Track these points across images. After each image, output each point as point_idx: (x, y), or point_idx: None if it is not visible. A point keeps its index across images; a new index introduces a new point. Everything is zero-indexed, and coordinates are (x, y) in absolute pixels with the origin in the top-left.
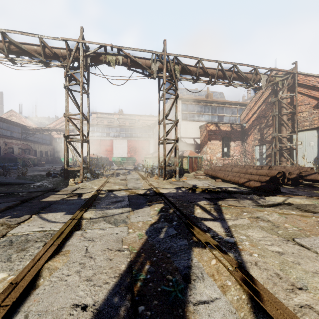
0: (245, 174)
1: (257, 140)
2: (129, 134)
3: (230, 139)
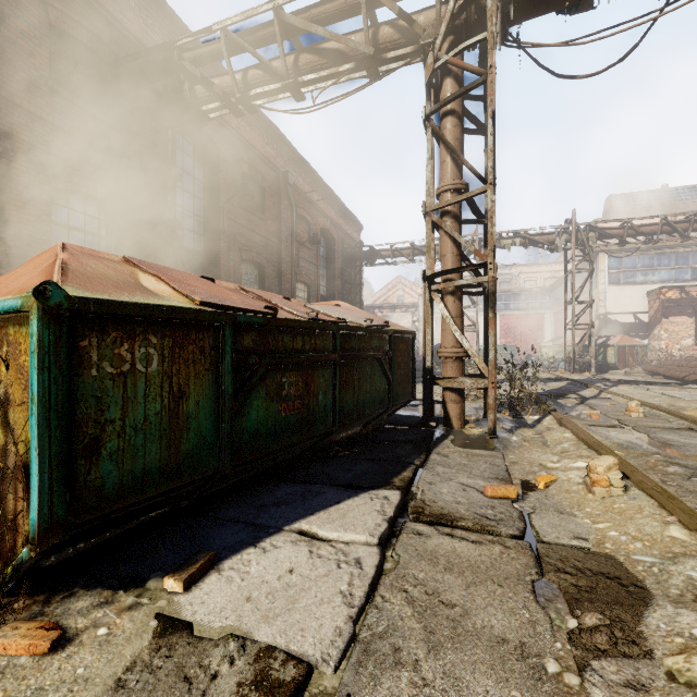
0: None
1: None
2: (503, 306)
3: None
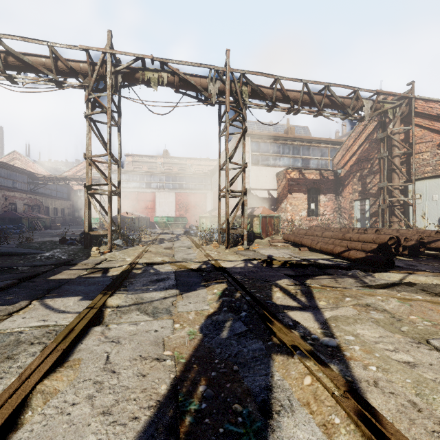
0: (342, 240)
1: (358, 192)
2: (178, 185)
3: (318, 192)
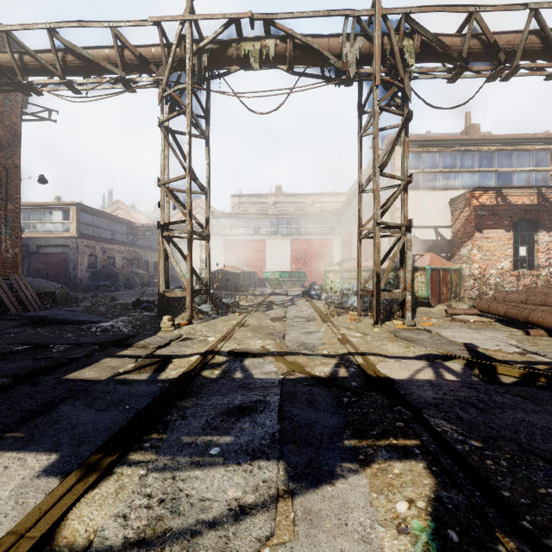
0: None
1: None
2: (294, 229)
3: (535, 226)
